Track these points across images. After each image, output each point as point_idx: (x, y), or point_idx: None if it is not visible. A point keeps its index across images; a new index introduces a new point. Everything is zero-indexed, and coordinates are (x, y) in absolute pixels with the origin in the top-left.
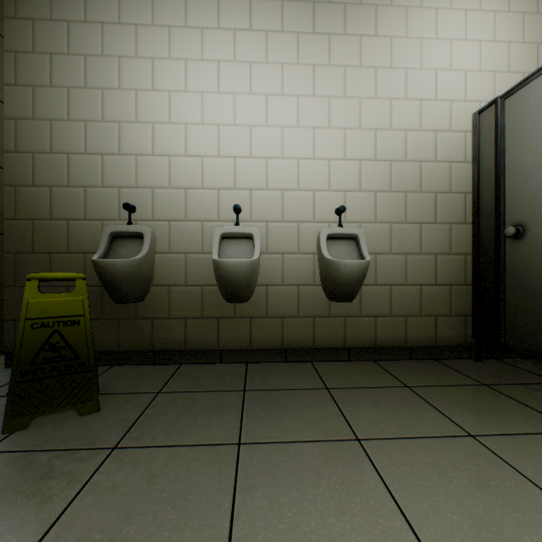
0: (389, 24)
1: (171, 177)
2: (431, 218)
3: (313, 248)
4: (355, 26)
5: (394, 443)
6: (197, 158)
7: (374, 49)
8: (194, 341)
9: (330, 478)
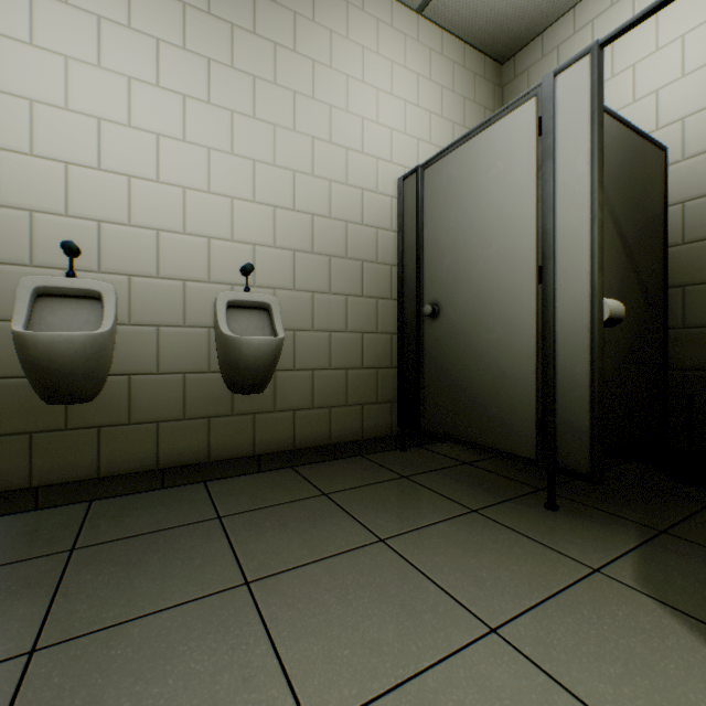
0: (312, 43)
1: None
2: (358, 290)
3: (209, 319)
4: (268, 28)
5: (294, 574)
6: None
7: (293, 68)
8: None
9: (192, 658)
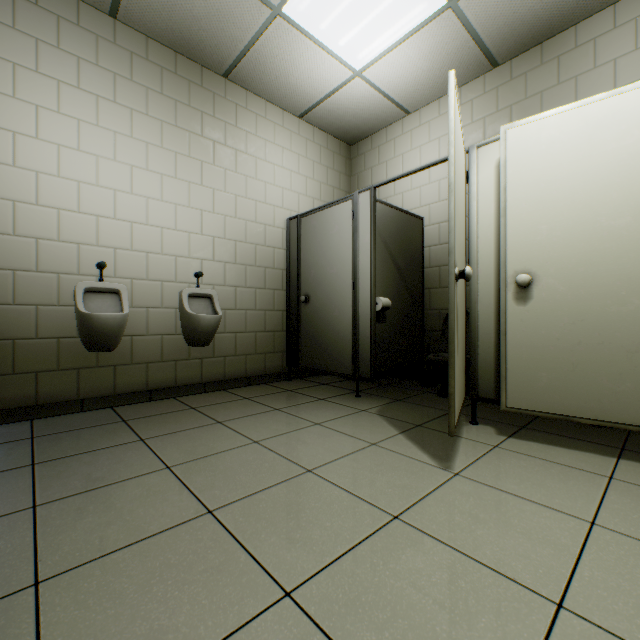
0: (235, 139)
1: (17, 224)
2: (263, 285)
3: (176, 304)
4: (210, 132)
5: (239, 419)
6: (53, 210)
7: (225, 155)
8: (48, 395)
9: (208, 436)
